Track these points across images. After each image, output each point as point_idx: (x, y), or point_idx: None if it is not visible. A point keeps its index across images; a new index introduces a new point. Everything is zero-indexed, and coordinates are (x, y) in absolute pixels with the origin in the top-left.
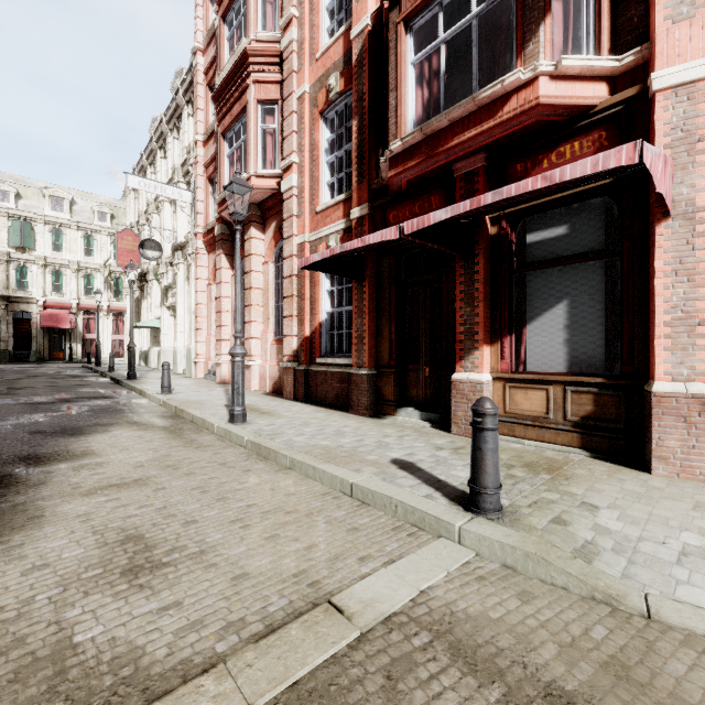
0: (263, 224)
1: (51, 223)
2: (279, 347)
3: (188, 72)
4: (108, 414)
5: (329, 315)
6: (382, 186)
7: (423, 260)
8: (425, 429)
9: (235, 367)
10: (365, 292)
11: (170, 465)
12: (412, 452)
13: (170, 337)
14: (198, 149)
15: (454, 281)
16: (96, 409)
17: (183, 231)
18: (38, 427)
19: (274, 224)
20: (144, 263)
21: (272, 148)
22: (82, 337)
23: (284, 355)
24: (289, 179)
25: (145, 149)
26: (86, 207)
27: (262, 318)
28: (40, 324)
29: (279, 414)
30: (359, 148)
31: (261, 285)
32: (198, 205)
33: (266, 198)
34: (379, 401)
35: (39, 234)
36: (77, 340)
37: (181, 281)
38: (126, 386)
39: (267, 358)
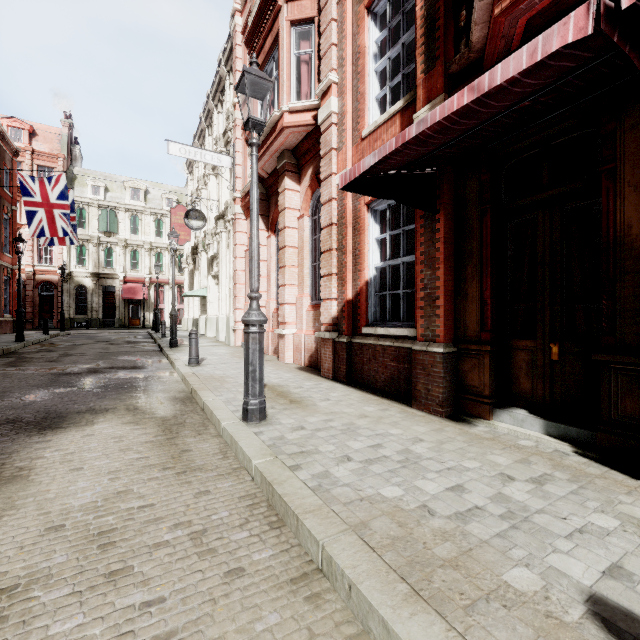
0: (299, 173)
1: (130, 210)
2: (315, 314)
3: (229, 38)
4: (116, 393)
5: (379, 271)
6: (467, 65)
7: (547, 164)
8: (568, 458)
9: (249, 341)
10: (437, 229)
11: (104, 530)
12: (614, 559)
13: (215, 305)
14: (236, 111)
15: (634, 184)
16: (111, 384)
17: (225, 200)
18: (21, 412)
19: (310, 170)
20: (196, 237)
21: (308, 78)
22: (153, 307)
23: (322, 323)
24: (327, 104)
25: (197, 131)
26: (157, 195)
27: (297, 281)
28: (121, 296)
29: (312, 405)
30: (428, 18)
31: (296, 243)
32: (236, 169)
33: (300, 141)
34: (461, 394)
35: (121, 220)
36: (150, 310)
37: (223, 249)
38: (164, 354)
39: (302, 326)
